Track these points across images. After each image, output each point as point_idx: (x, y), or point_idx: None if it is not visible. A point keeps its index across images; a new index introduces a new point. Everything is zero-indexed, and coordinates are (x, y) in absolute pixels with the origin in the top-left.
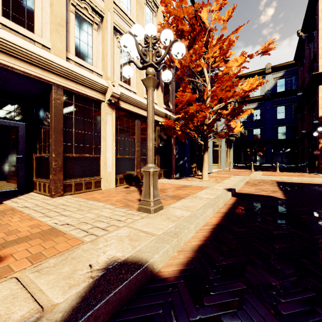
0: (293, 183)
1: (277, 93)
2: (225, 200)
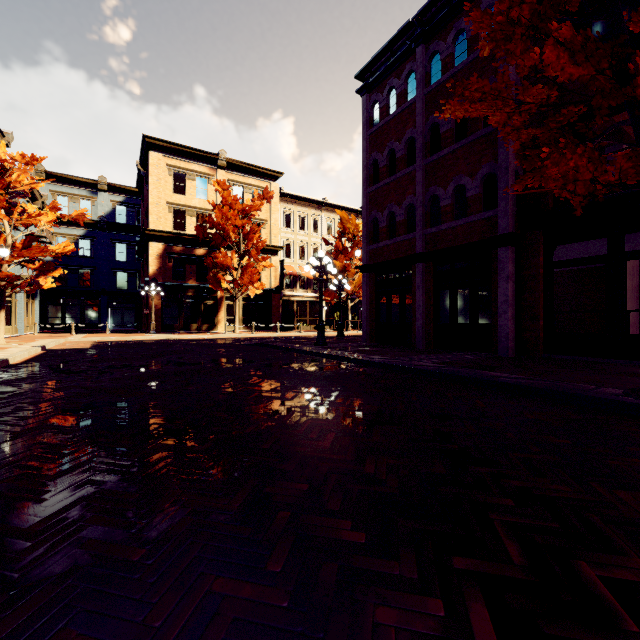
0: (110, 341)
1: (116, 224)
2: (36, 351)
